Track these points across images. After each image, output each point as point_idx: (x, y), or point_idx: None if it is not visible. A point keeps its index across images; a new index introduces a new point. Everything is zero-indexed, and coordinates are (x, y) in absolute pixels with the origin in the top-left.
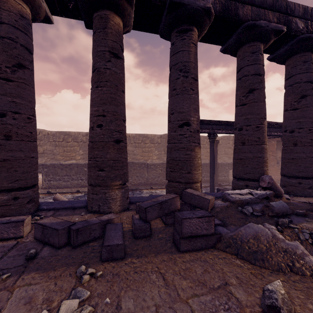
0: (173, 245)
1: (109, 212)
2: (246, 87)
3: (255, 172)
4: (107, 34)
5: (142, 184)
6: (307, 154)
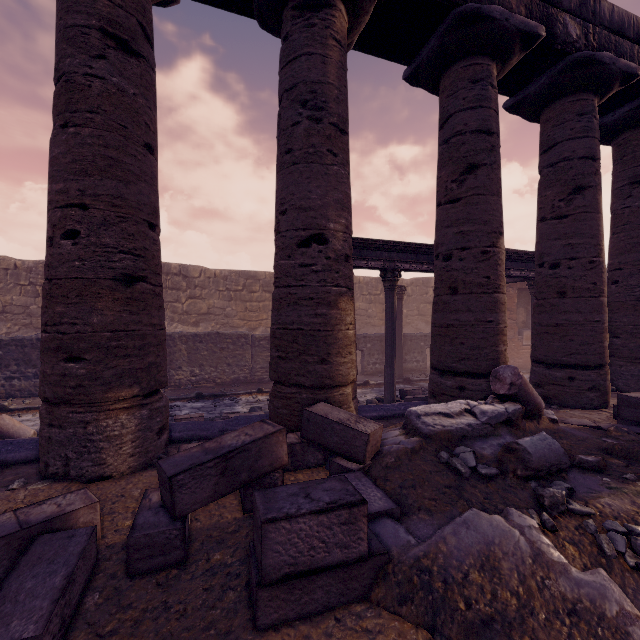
0: (243, 599)
1: (97, 476)
2: (459, 159)
3: (480, 356)
4: None
5: (239, 382)
6: (586, 316)
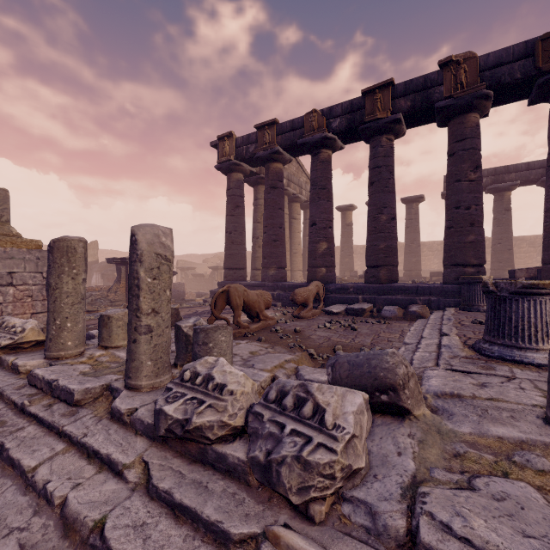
0: None
1: None
2: None
3: None
4: (503, 202)
5: None
6: None
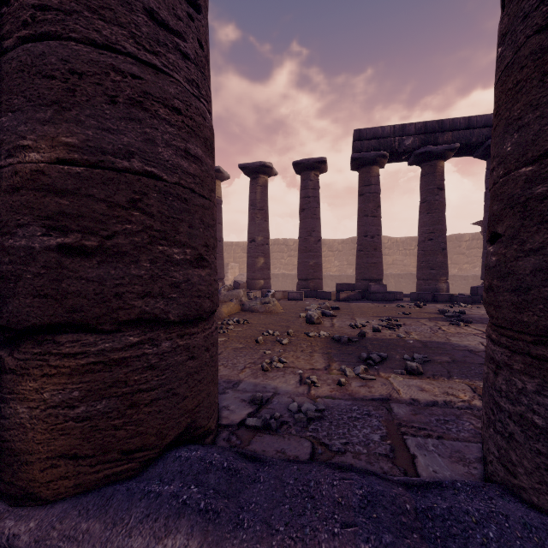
0: None
1: None
2: None
3: None
4: (435, 177)
5: None
6: None
